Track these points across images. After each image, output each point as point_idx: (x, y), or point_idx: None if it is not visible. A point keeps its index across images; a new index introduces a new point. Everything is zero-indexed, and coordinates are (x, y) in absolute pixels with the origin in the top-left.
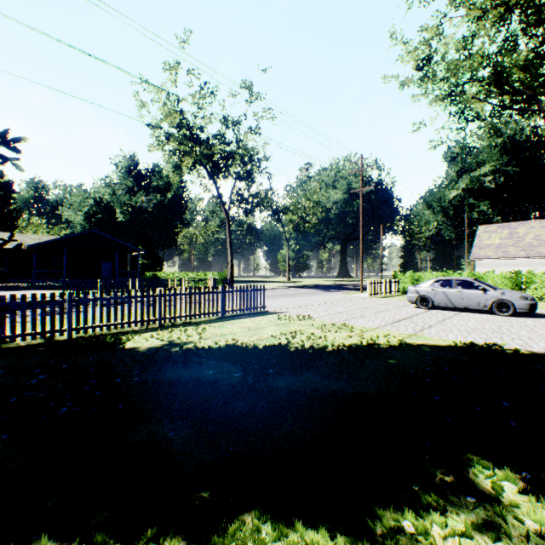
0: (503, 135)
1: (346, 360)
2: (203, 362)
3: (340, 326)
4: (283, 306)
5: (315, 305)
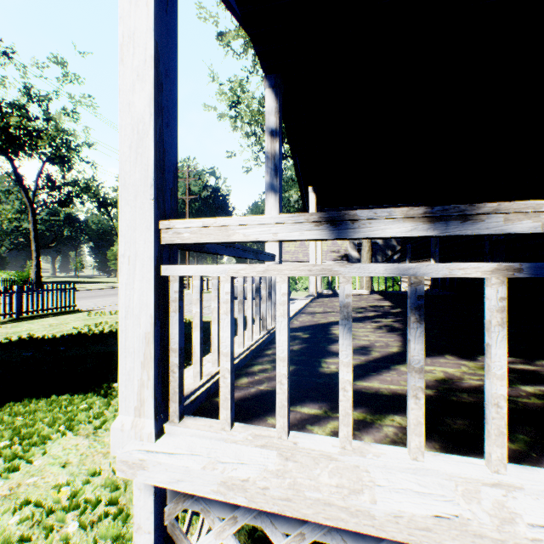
0: None
1: None
2: None
3: None
4: (100, 305)
5: None
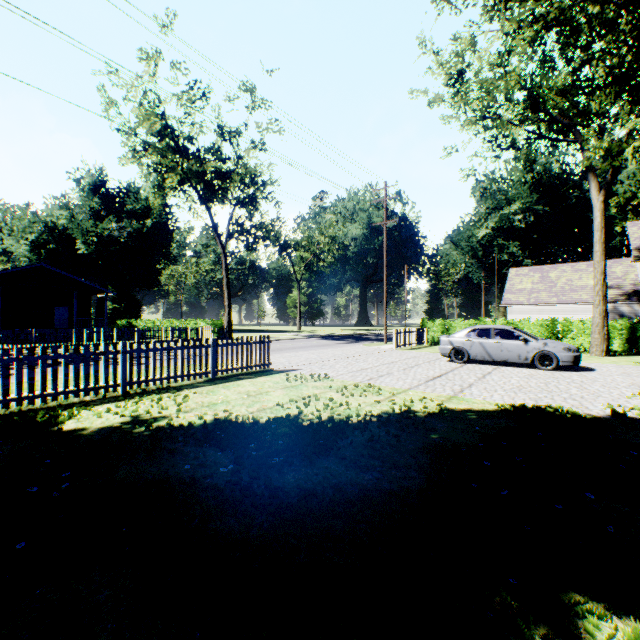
0: (533, 171)
1: (376, 437)
2: (179, 449)
3: (364, 388)
4: (294, 363)
5: (332, 360)
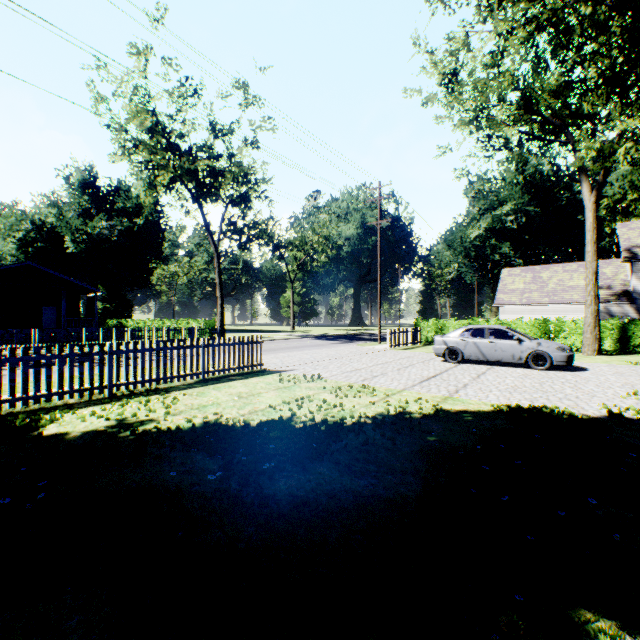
0: (525, 172)
1: (371, 440)
2: (165, 454)
3: (359, 388)
4: (287, 363)
5: (326, 360)
